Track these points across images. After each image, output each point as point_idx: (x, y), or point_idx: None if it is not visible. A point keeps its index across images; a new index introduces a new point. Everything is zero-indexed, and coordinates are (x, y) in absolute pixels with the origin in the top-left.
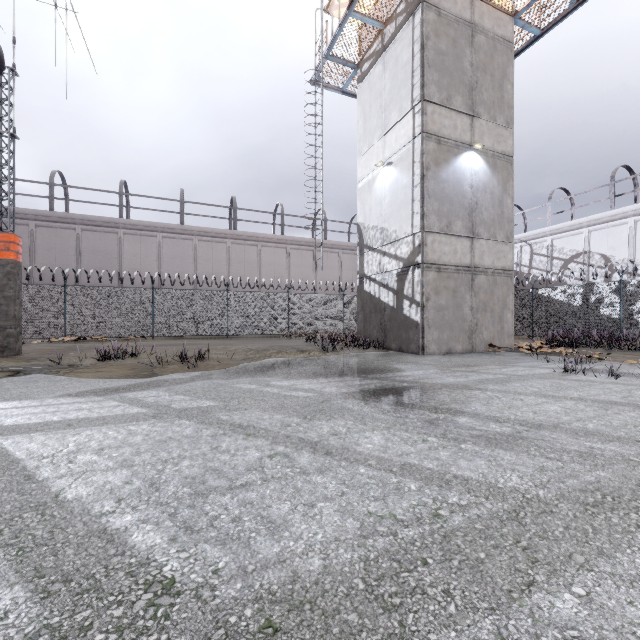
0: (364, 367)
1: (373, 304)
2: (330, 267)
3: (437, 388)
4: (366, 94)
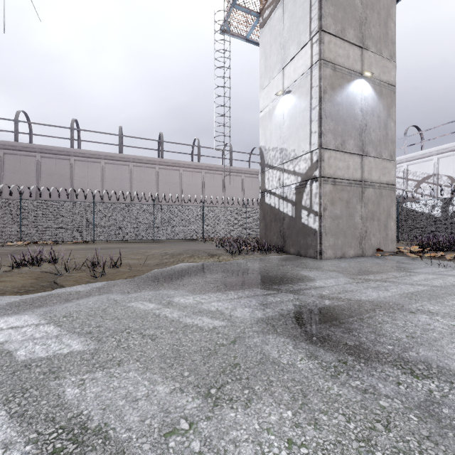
0: (272, 274)
1: (273, 214)
2: (235, 187)
3: (369, 309)
4: (267, 36)
